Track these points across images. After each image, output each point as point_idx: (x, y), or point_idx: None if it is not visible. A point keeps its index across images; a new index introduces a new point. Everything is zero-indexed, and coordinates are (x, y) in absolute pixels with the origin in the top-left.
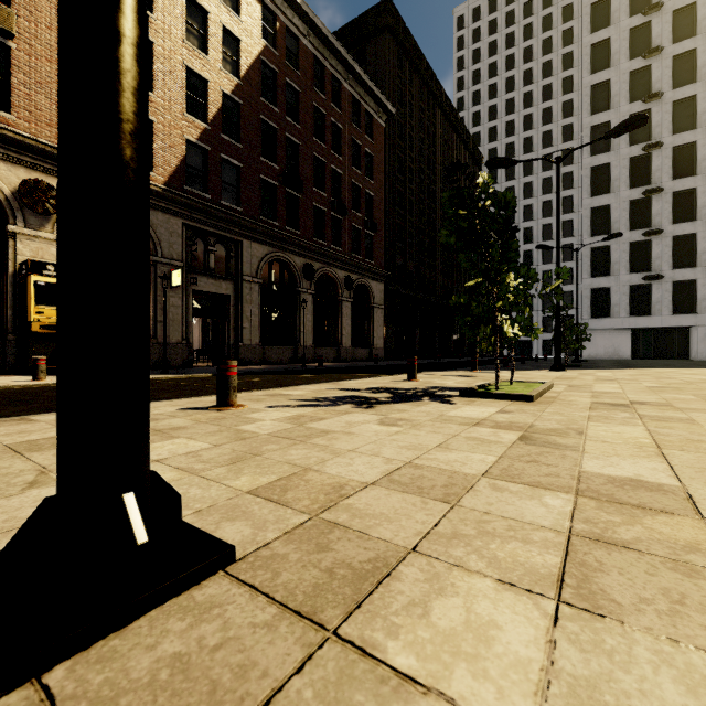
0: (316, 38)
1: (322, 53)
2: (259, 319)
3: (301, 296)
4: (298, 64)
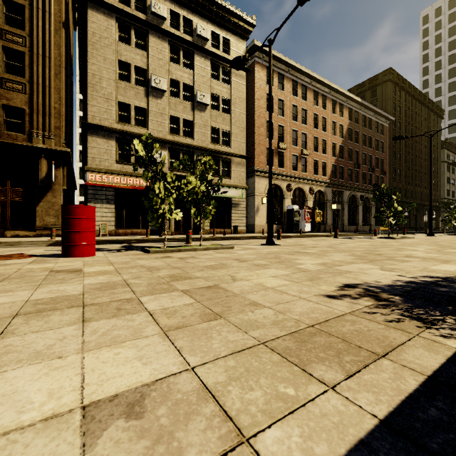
0: (363, 108)
1: (365, 112)
2: (347, 216)
3: (359, 207)
4: (357, 121)
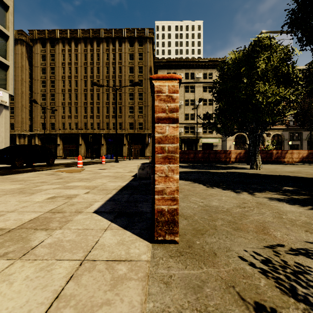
0: None
1: None
2: (307, 148)
3: None
4: None
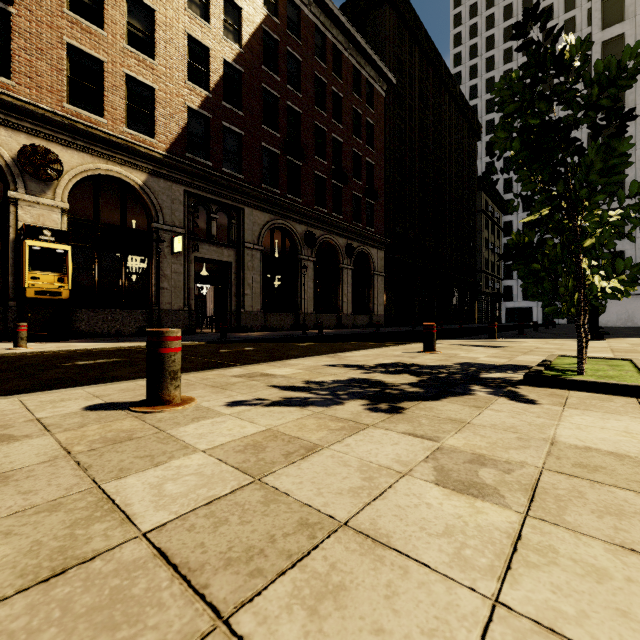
0: (317, 7)
1: (323, 23)
2: (261, 286)
3: (302, 263)
4: (299, 34)
